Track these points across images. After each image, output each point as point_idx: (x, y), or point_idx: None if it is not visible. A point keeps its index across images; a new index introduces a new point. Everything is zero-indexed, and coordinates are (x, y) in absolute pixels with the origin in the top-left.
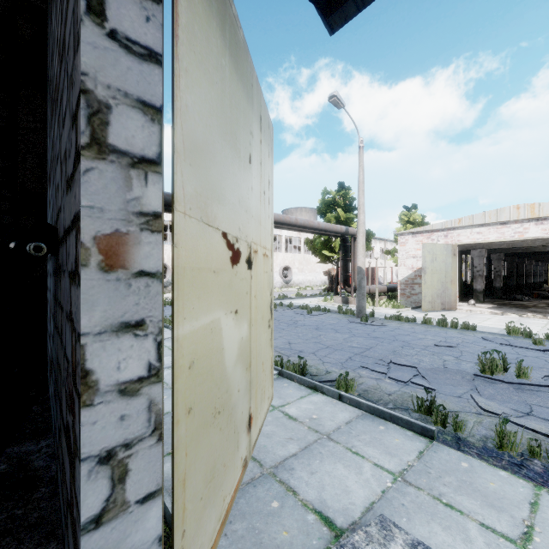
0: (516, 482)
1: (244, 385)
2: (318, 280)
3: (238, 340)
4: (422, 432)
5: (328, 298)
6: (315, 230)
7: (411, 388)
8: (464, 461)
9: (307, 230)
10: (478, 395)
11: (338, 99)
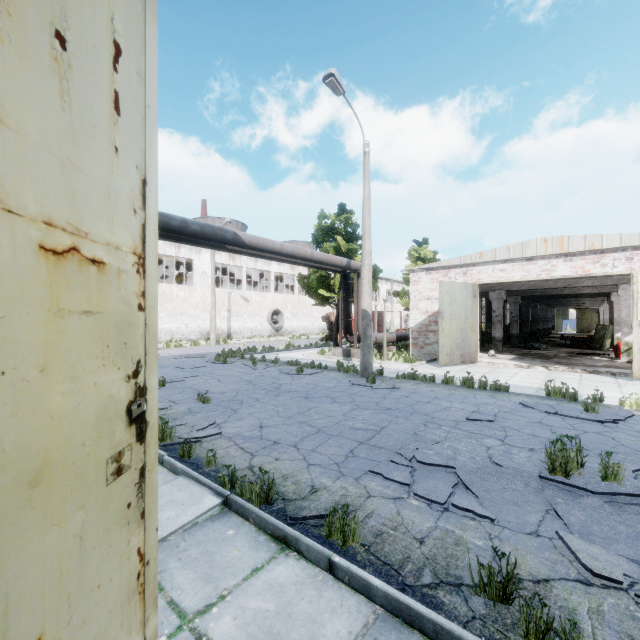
0: None
1: None
2: (316, 327)
3: None
4: None
5: (327, 349)
6: (307, 261)
7: (454, 518)
8: None
9: (298, 261)
10: (563, 527)
11: (336, 81)
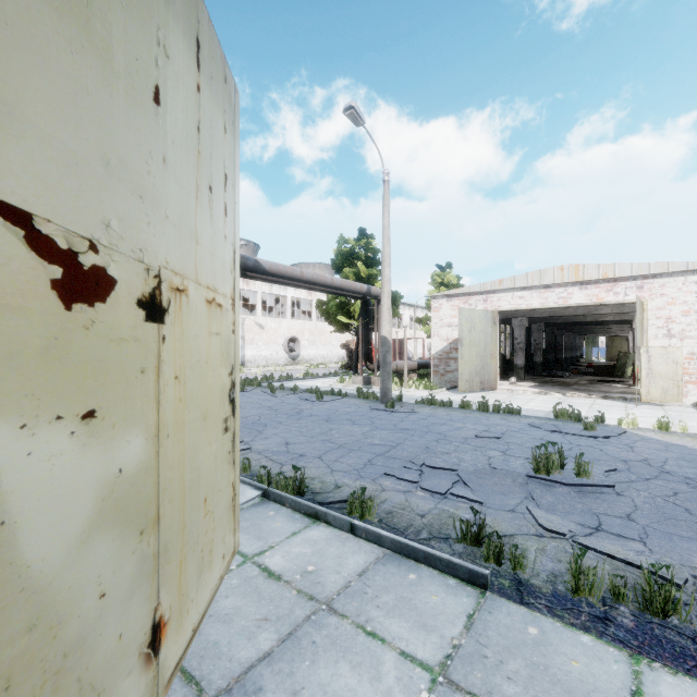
0: (606, 653)
1: (132, 570)
2: (335, 356)
3: (98, 479)
4: (470, 579)
5: (346, 377)
6: (327, 288)
7: (451, 502)
8: (532, 625)
9: (317, 287)
10: (535, 506)
11: (356, 113)
